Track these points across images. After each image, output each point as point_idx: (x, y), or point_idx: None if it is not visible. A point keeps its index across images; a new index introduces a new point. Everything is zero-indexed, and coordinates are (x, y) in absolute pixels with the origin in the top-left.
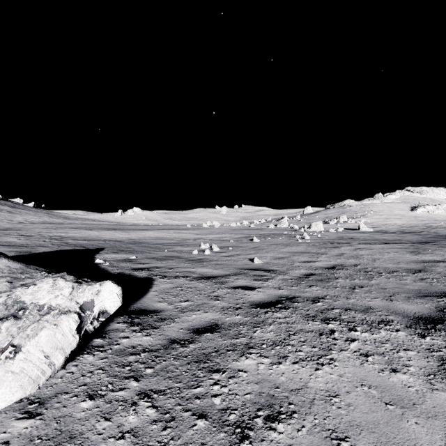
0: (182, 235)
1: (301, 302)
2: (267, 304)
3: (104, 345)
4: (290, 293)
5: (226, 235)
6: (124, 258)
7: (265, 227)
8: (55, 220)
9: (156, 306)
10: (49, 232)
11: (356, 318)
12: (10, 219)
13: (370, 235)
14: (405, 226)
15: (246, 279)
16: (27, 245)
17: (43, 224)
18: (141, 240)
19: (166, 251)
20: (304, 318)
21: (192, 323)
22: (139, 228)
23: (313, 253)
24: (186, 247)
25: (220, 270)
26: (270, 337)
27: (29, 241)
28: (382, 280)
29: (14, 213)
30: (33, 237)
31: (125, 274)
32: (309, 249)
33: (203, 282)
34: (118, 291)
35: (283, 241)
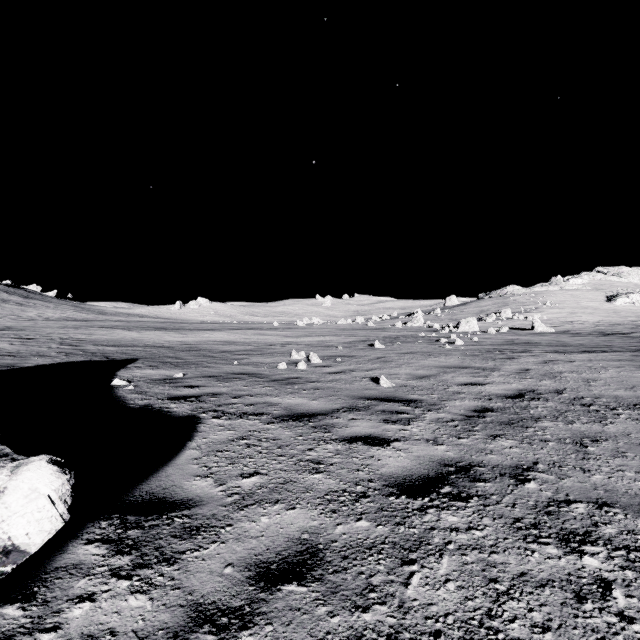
0: (265, 337)
1: (491, 481)
2: (421, 486)
3: (17, 632)
4: (460, 455)
5: (332, 337)
6: (164, 377)
7: (390, 326)
8: (83, 316)
9: (188, 488)
10: (64, 333)
11: (638, 534)
12: (18, 315)
13: (554, 338)
14: (602, 325)
15: (370, 421)
16: (17, 354)
17: (64, 321)
18: (201, 346)
19: (236, 363)
20: (515, 531)
21: (258, 545)
22: (201, 328)
23: (476, 368)
24: (269, 357)
25: (322, 399)
26: (451, 606)
27: (25, 347)
28: (627, 424)
29: (25, 306)
30: (36, 340)
31: (152, 408)
32: (467, 362)
33: (291, 427)
34: (57, 489)
35: (422, 348)
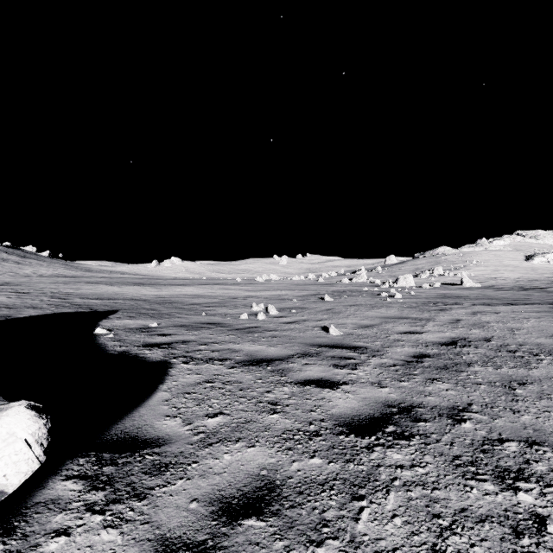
0: (229, 291)
1: (430, 421)
2: (368, 425)
3: None
4: (402, 397)
5: (287, 292)
6: (140, 326)
7: (337, 282)
8: (72, 273)
9: (159, 427)
10: (55, 288)
11: None
12: (16, 272)
13: (480, 292)
14: (522, 281)
15: (321, 365)
16: (12, 306)
17: (55, 277)
18: (173, 299)
19: (203, 314)
20: (454, 468)
21: (221, 481)
22: (174, 283)
23: (413, 318)
24: (232, 309)
25: (279, 346)
26: (398, 541)
27: (20, 300)
28: (549, 369)
29: (22, 264)
30: (30, 294)
31: (129, 354)
32: (405, 313)
33: (252, 371)
34: (34, 432)
35: (366, 300)
